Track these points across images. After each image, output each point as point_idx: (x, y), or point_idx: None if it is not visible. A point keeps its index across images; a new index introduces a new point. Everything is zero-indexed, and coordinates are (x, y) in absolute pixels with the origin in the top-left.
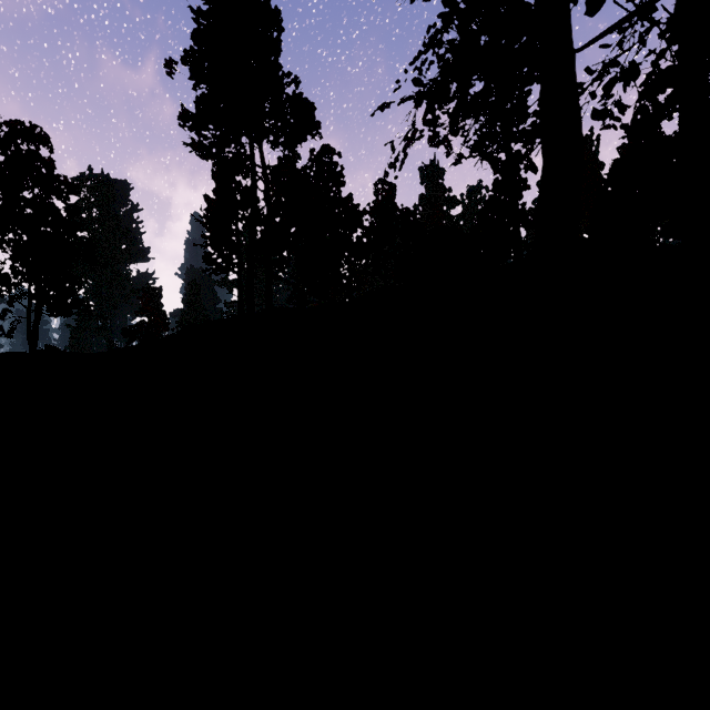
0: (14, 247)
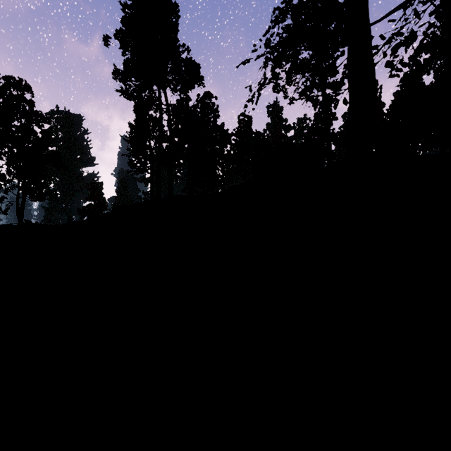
0: (8, 157)
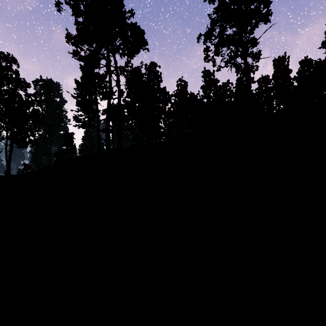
0: None
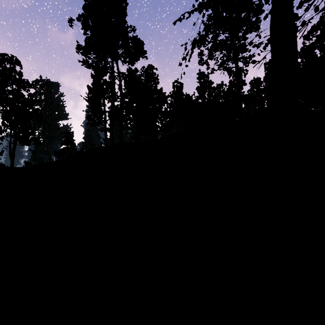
0: (3, 113)
